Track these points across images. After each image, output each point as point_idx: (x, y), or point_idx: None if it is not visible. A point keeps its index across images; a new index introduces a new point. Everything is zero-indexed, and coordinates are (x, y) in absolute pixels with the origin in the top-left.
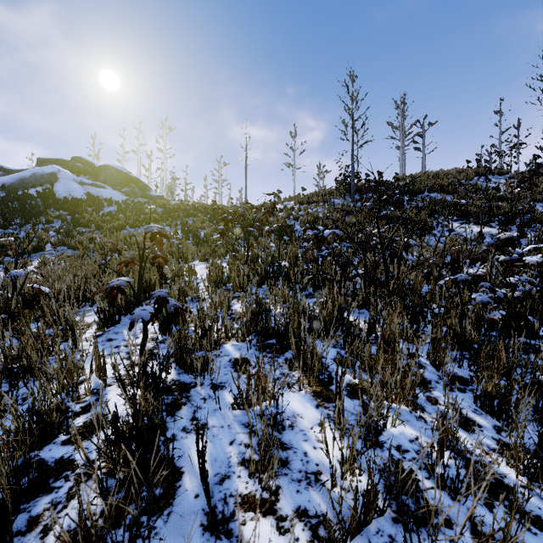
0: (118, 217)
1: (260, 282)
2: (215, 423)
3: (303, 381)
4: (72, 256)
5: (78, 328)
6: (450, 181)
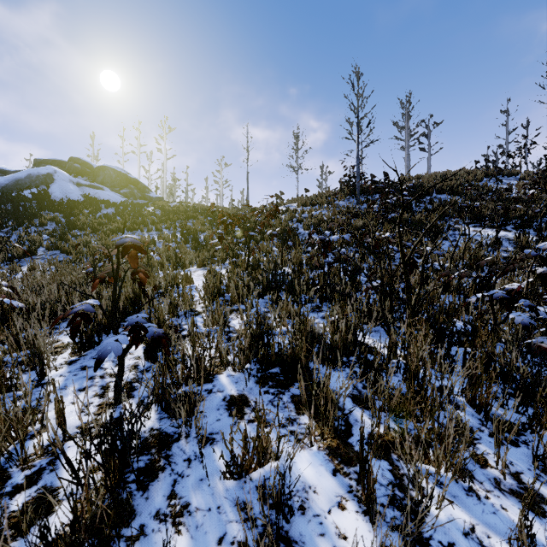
0: (115, 219)
1: (262, 292)
2: (199, 504)
3: (315, 433)
4: (63, 261)
5: (51, 352)
6: (458, 182)
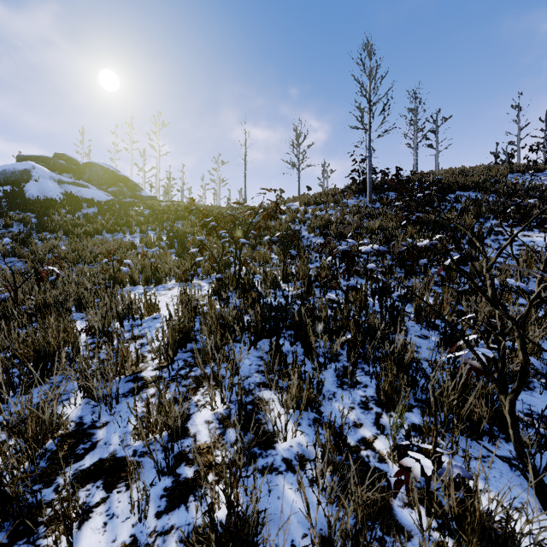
0: (95, 220)
1: (254, 336)
2: None
3: None
4: (9, 273)
5: None
6: (482, 178)
